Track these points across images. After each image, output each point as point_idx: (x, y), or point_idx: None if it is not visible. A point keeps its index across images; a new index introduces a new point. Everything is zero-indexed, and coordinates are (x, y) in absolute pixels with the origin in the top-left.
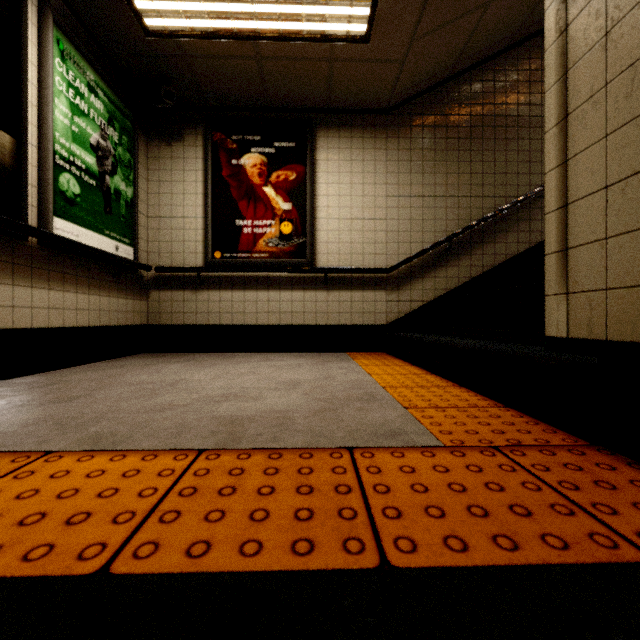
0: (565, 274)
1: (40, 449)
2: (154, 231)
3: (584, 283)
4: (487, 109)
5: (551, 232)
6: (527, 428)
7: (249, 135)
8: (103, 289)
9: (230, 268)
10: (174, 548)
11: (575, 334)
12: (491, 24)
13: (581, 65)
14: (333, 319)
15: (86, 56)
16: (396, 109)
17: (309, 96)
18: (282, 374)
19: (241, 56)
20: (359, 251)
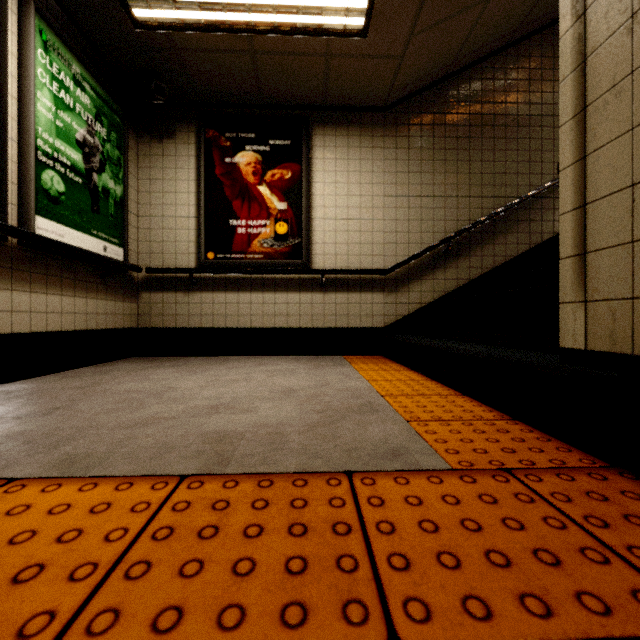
0: (583, 280)
1: (2, 475)
2: (145, 231)
3: (606, 291)
4: (486, 108)
5: (567, 234)
6: (539, 446)
7: (243, 132)
8: (90, 291)
9: (223, 269)
10: (138, 618)
11: (595, 346)
12: (491, 20)
13: (602, 51)
14: (329, 322)
15: (71, 48)
16: (394, 107)
17: (305, 93)
18: (276, 381)
19: (234, 50)
20: (356, 252)
